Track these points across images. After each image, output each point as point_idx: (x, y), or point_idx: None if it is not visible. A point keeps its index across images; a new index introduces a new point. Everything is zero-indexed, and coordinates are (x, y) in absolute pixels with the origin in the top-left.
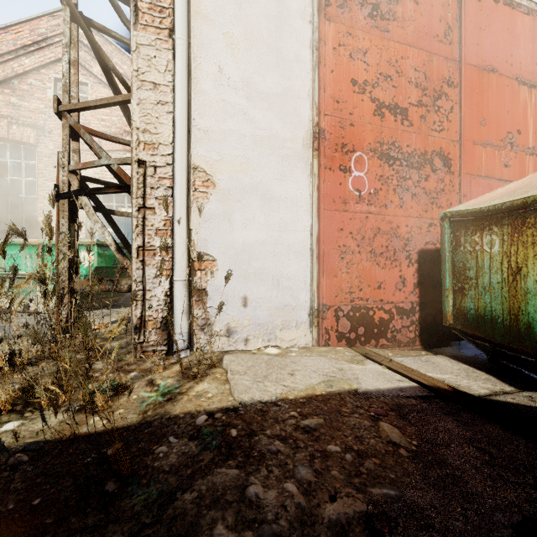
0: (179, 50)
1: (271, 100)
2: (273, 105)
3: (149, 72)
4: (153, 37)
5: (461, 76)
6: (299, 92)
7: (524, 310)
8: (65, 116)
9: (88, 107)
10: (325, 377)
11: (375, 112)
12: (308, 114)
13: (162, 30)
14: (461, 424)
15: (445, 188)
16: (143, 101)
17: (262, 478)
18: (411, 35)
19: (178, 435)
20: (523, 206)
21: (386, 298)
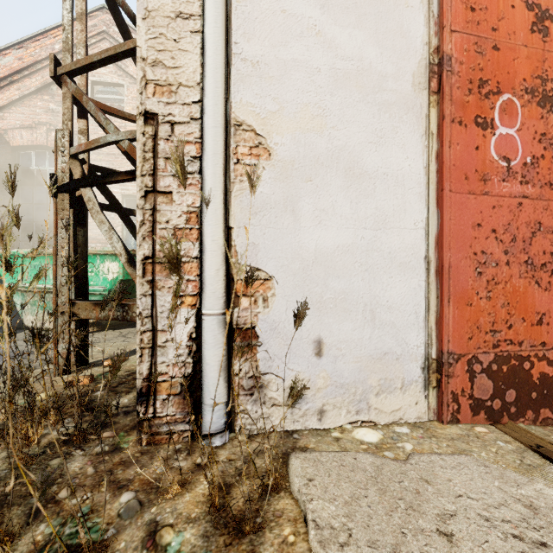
0: None
1: (361, 10)
2: (364, 18)
3: None
4: None
5: None
6: None
7: None
8: (65, 81)
9: (91, 64)
10: (526, 547)
11: (533, 27)
12: (421, 33)
13: None
14: None
15: None
16: (152, 12)
17: None
18: None
19: None
20: None
21: (551, 340)
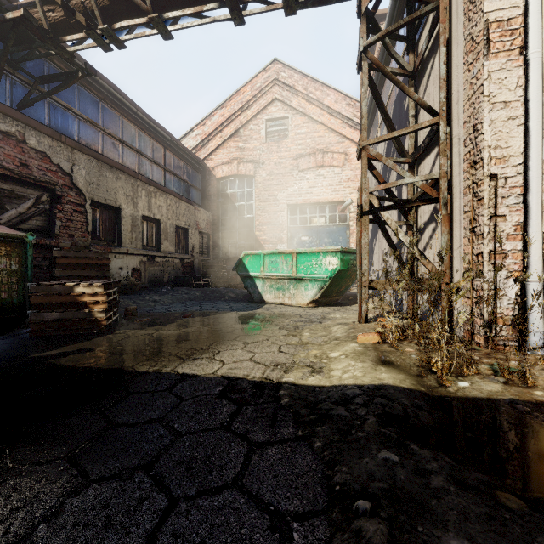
0: (534, 64)
1: None
2: None
3: (500, 93)
4: (504, 60)
5: None
6: None
7: None
8: (367, 149)
9: (391, 138)
10: None
11: None
12: None
13: (512, 51)
14: None
15: None
16: (493, 121)
17: None
18: None
19: None
20: None
21: None
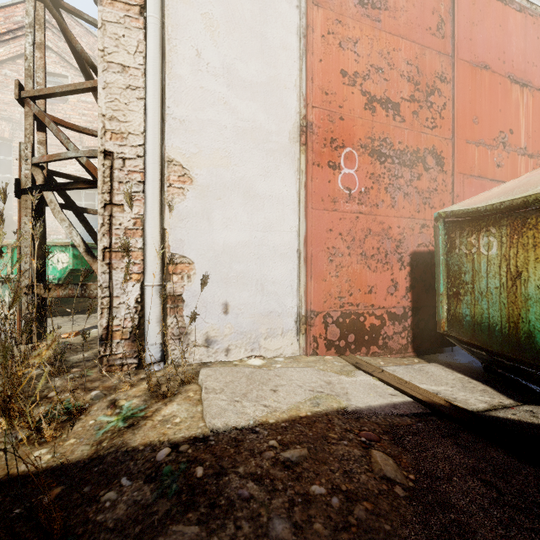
0: (151, 30)
1: (255, 89)
2: (256, 94)
3: (117, 53)
4: (122, 14)
5: (453, 72)
6: (285, 82)
7: (525, 318)
8: (28, 103)
9: (54, 94)
10: (312, 393)
11: (366, 106)
12: (295, 106)
13: (132, 7)
14: (462, 450)
15: (438, 188)
16: (109, 84)
17: (227, 538)
18: (403, 26)
19: (132, 476)
20: (524, 206)
21: (377, 303)
